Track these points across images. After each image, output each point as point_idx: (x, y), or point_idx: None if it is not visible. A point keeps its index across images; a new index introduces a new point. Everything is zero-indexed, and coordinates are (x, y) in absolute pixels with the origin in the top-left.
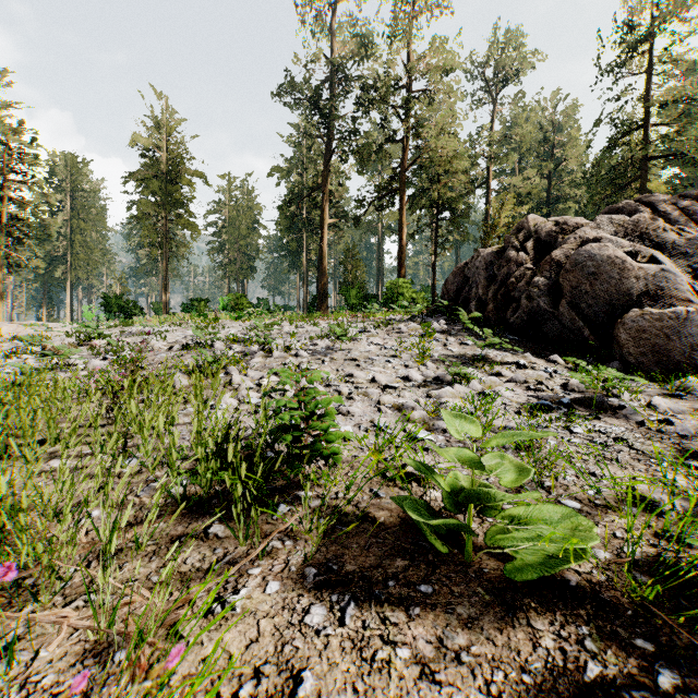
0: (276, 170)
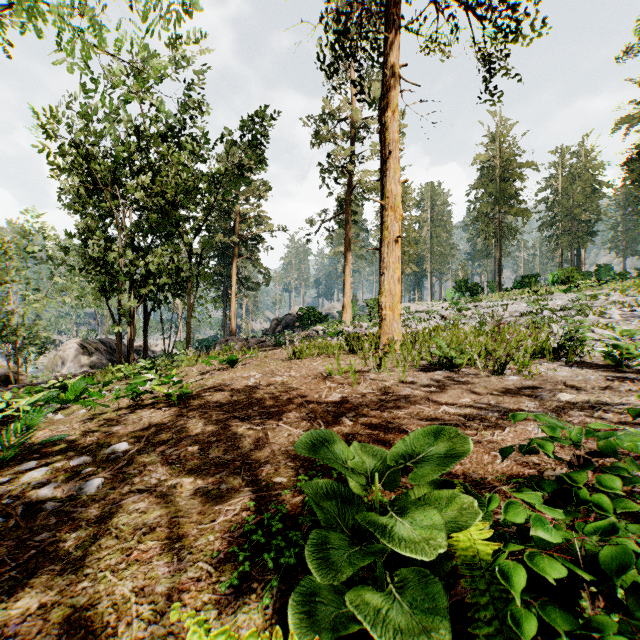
0: (622, 122)
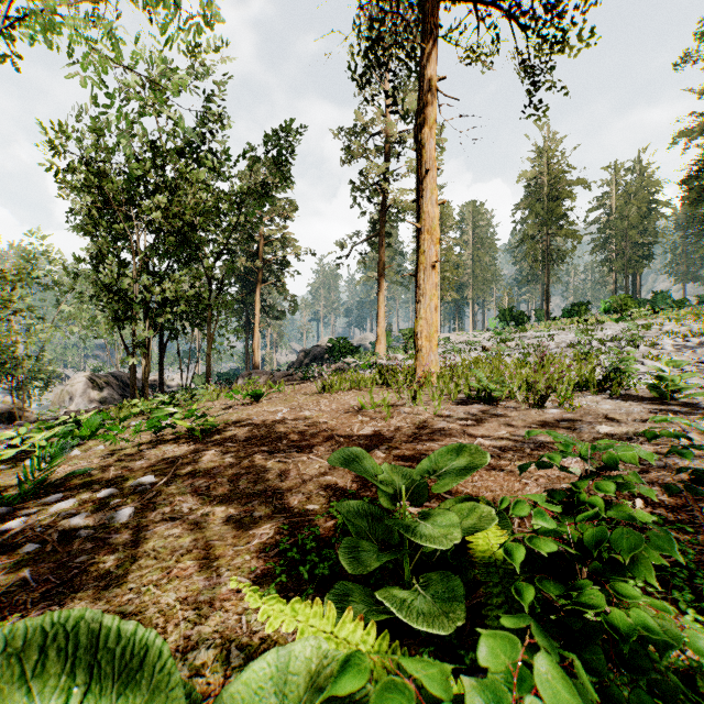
0: (680, 136)
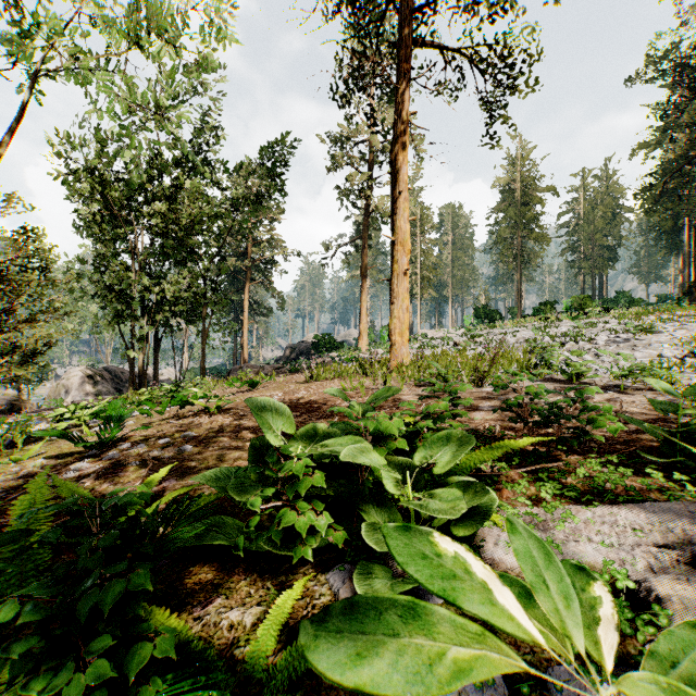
0: (640, 147)
